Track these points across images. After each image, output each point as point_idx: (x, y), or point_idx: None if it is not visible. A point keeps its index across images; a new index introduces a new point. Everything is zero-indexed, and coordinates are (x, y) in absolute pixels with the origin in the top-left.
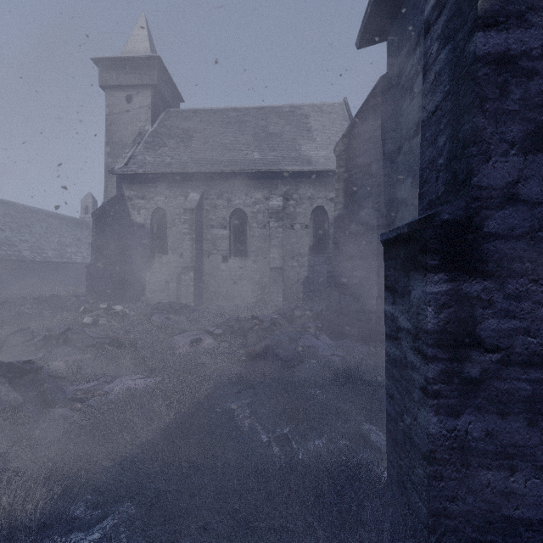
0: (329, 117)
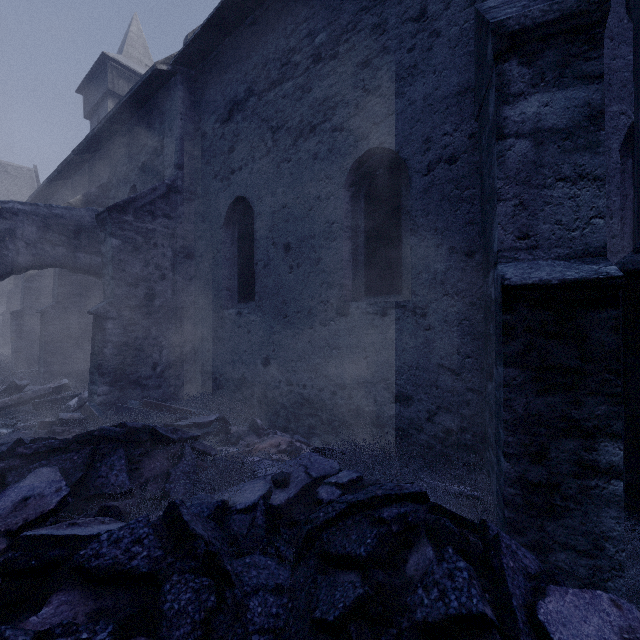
0: (16, 182)
